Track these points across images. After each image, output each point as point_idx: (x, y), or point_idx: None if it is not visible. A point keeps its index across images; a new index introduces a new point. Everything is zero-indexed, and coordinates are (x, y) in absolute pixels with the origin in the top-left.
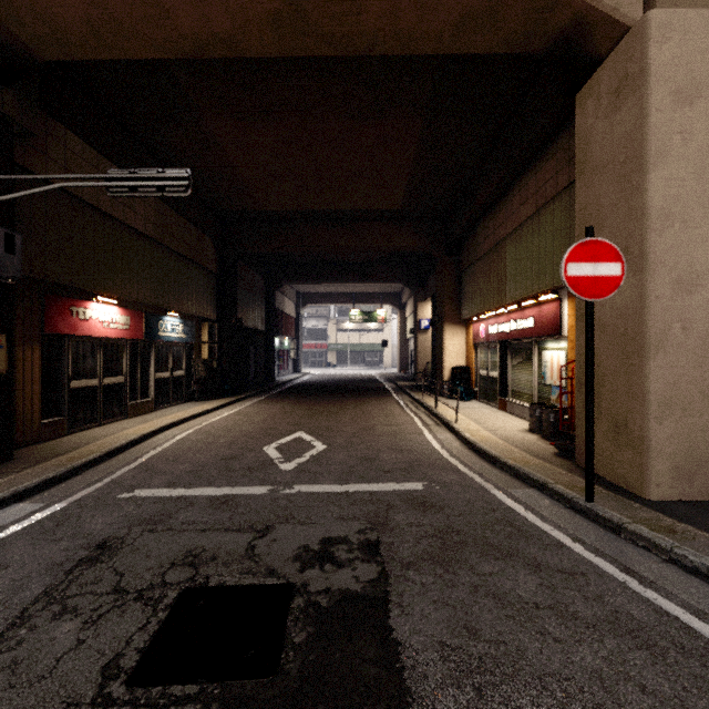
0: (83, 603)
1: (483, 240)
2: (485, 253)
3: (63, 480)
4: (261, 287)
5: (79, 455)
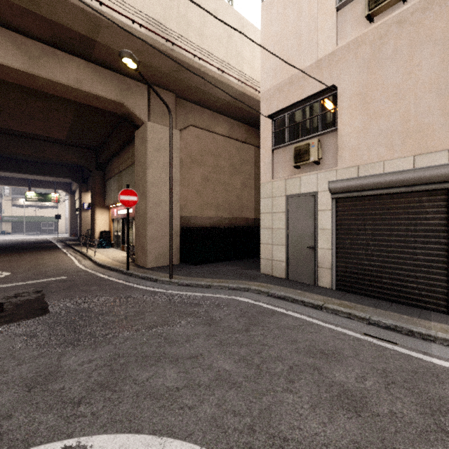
0: None
1: (114, 168)
2: (115, 174)
3: None
4: None
5: None
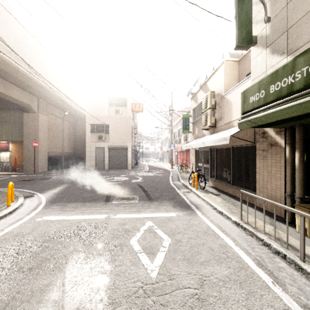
0: None
1: None
2: None
3: None
4: None
5: None
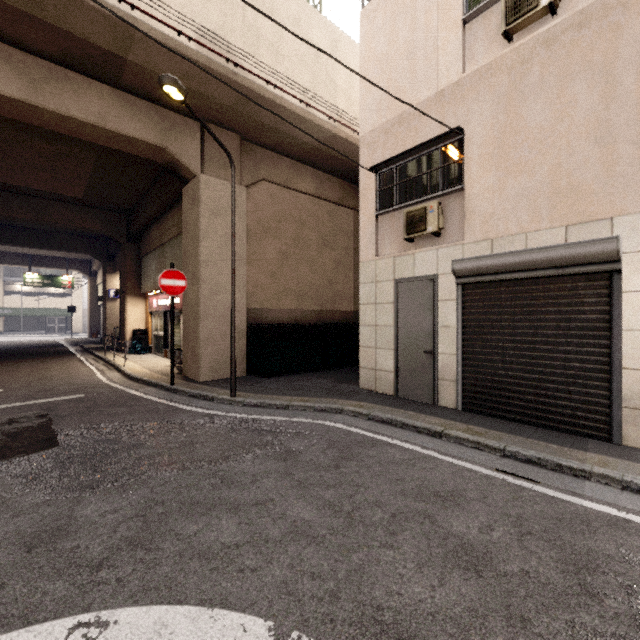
0: None
1: (154, 240)
2: (155, 249)
3: None
4: None
5: None
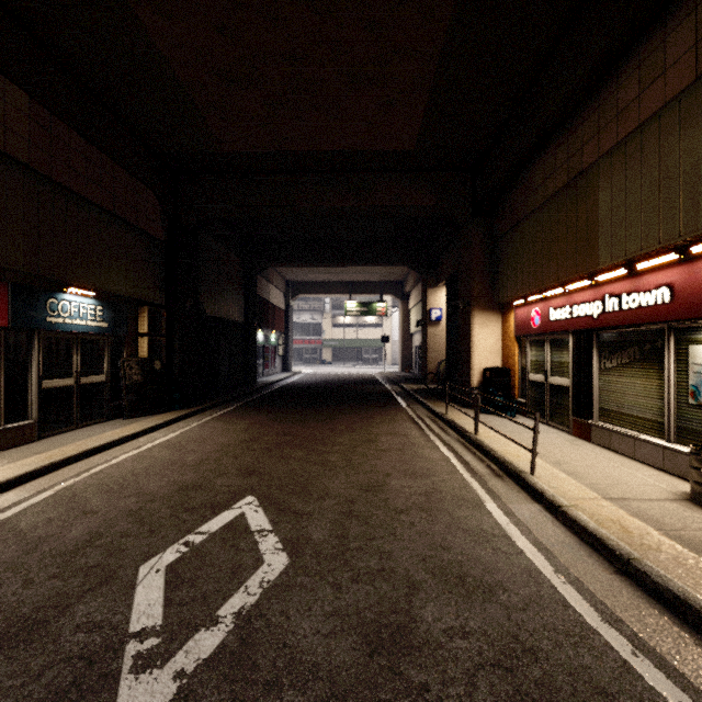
0: None
1: (543, 182)
2: (547, 199)
3: None
4: (238, 269)
5: None
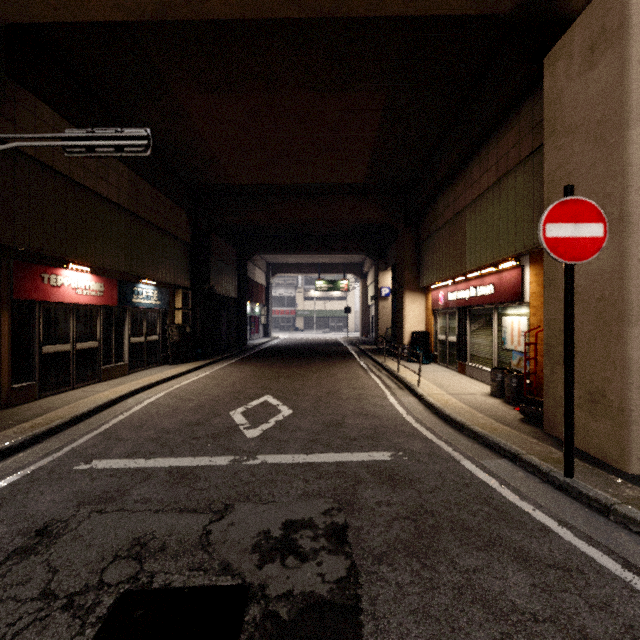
0: (1, 613)
1: (442, 212)
2: (445, 223)
3: (22, 449)
4: (234, 257)
5: (44, 421)
